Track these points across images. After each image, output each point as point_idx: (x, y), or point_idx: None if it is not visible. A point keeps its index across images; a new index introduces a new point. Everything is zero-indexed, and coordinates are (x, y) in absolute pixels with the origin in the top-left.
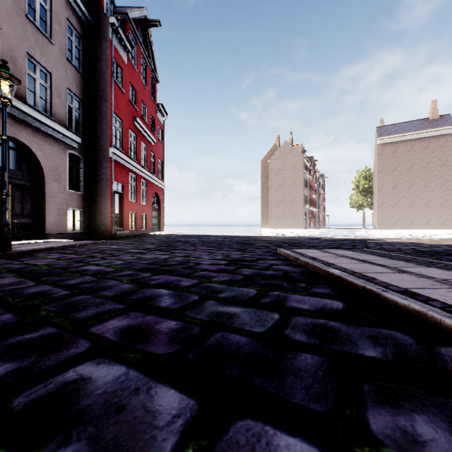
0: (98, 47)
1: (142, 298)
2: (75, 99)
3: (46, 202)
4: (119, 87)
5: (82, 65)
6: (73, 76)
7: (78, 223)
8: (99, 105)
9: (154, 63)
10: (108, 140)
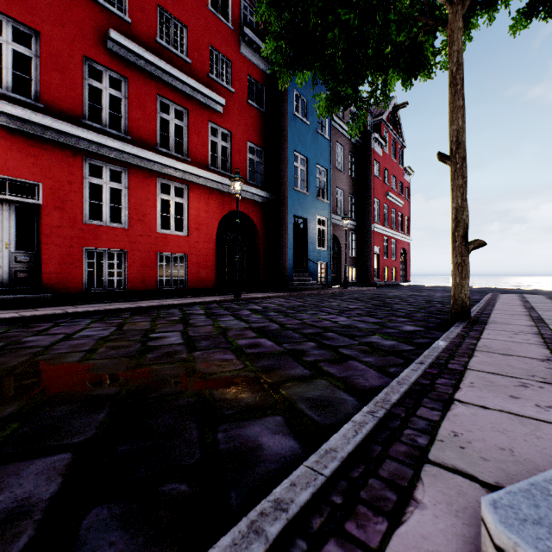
0: (364, 157)
1: (413, 298)
2: (352, 197)
3: (342, 264)
4: (377, 177)
5: (355, 173)
6: (351, 185)
7: (352, 276)
8: (365, 196)
9: (401, 134)
10: (371, 219)
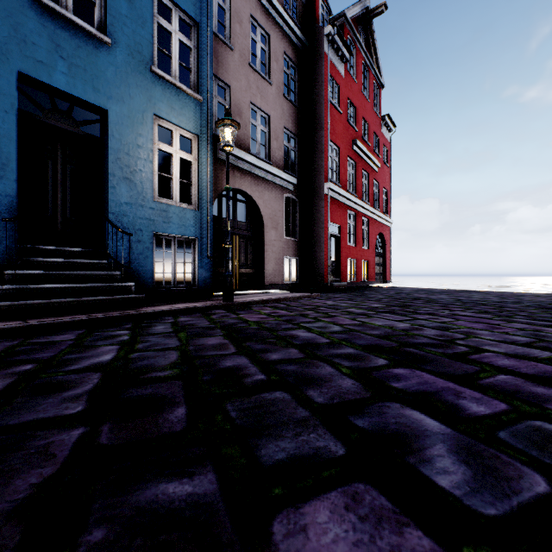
0: (313, 70)
1: (380, 432)
2: (290, 137)
3: (265, 251)
4: (336, 108)
5: (297, 97)
6: (288, 113)
7: (293, 273)
8: (314, 136)
9: (377, 65)
10: (323, 175)
